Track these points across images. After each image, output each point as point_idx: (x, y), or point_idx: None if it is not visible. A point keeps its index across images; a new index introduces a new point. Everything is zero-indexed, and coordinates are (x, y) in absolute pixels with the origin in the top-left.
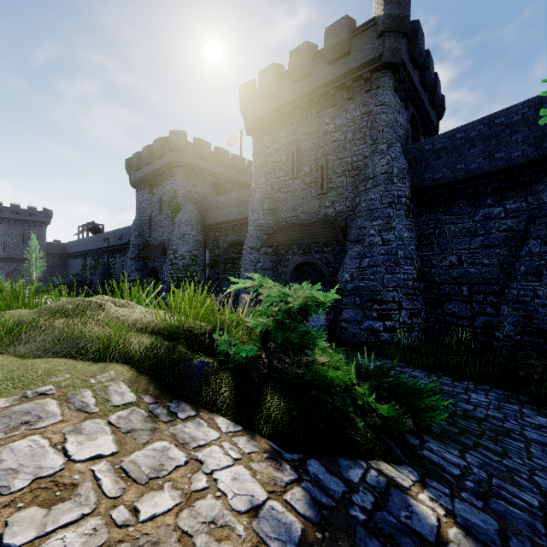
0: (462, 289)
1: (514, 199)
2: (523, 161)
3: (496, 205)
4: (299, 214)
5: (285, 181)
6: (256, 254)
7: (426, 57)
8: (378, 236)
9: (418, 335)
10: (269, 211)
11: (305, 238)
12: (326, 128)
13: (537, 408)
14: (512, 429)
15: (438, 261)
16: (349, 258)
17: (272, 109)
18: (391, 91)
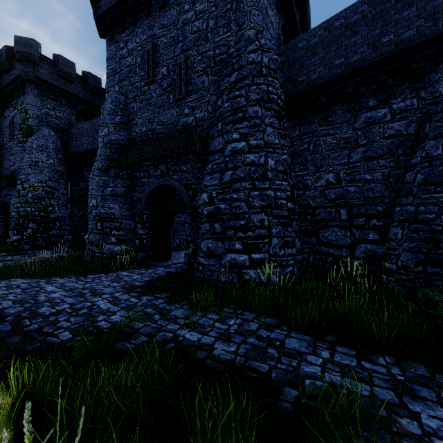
0: (341, 212)
1: (403, 96)
2: (418, 41)
3: (380, 106)
4: (155, 127)
5: (141, 87)
6: (105, 177)
7: None
8: (243, 141)
9: (292, 270)
10: (122, 125)
11: (158, 151)
12: (186, 17)
13: None
14: None
15: (312, 181)
16: (208, 173)
17: None
18: None
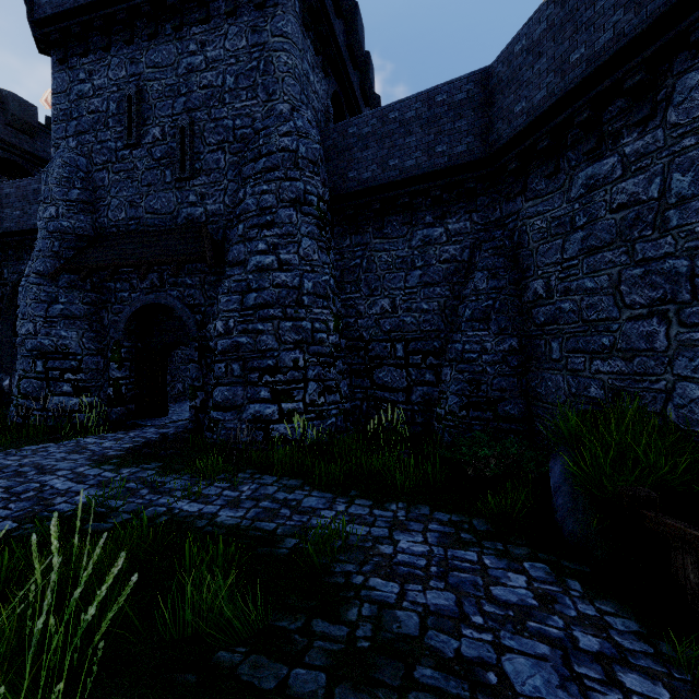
0: (397, 348)
1: (458, 216)
2: (468, 159)
3: (436, 224)
4: (142, 215)
5: (116, 150)
6: (51, 286)
7: (355, 12)
8: (271, 254)
9: (335, 422)
10: (83, 205)
11: (147, 255)
12: (191, 61)
13: (503, 545)
14: (480, 664)
15: (366, 307)
16: (224, 294)
17: (85, 3)
18: (296, 20)
